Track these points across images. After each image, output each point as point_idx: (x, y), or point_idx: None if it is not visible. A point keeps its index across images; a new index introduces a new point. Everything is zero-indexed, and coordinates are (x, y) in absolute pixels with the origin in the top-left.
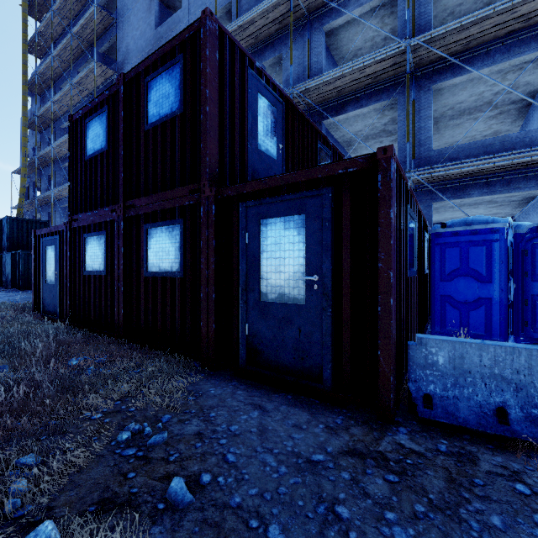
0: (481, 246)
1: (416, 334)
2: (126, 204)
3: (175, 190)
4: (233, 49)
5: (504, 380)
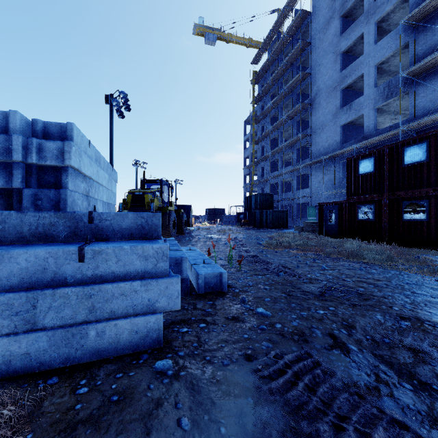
0: None
1: None
2: (389, 194)
3: (423, 189)
4: None
5: None
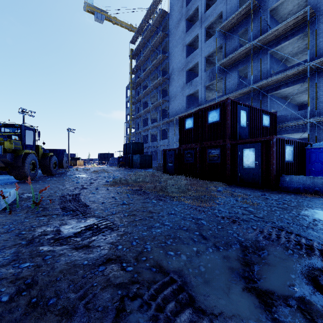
0: (322, 153)
1: (282, 175)
2: (201, 143)
3: (218, 140)
4: (234, 103)
5: (300, 183)
